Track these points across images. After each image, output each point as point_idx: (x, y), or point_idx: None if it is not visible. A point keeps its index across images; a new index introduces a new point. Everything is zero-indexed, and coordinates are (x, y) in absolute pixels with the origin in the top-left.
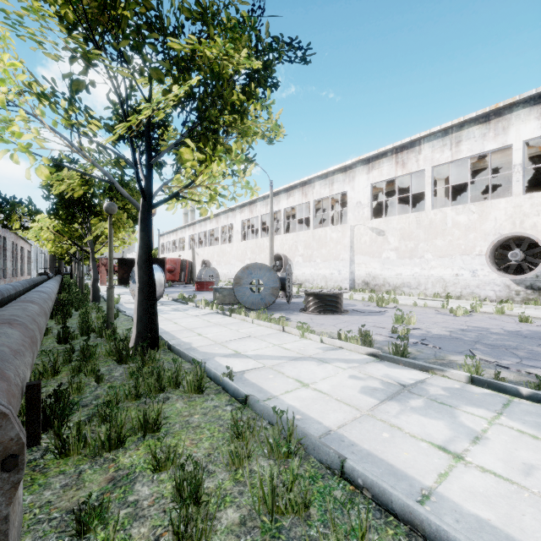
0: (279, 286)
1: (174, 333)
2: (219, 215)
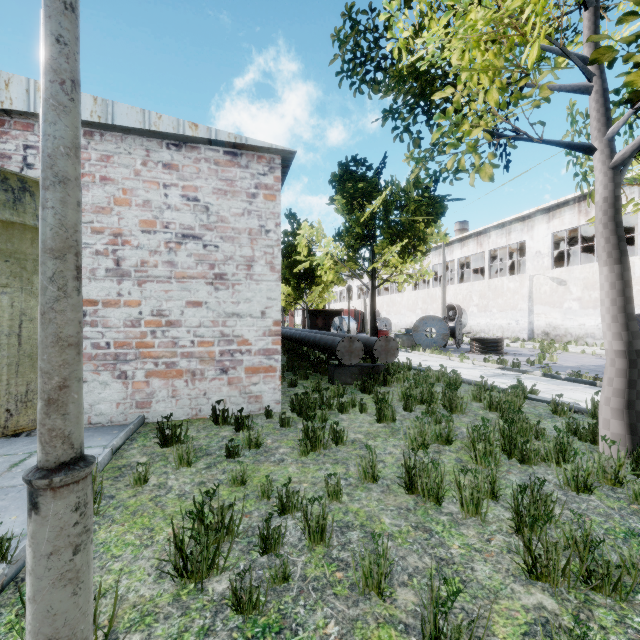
0: (448, 333)
1: None
2: None
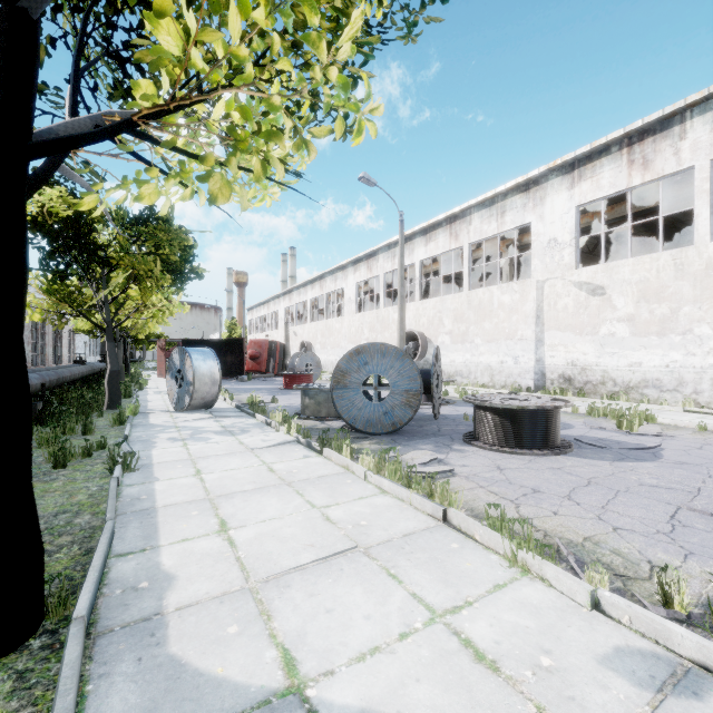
0: (420, 389)
1: (165, 517)
2: (324, 278)
